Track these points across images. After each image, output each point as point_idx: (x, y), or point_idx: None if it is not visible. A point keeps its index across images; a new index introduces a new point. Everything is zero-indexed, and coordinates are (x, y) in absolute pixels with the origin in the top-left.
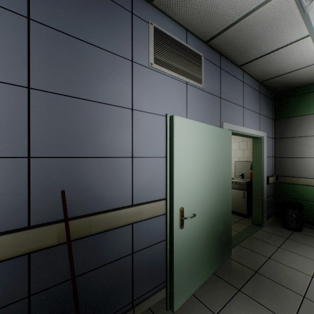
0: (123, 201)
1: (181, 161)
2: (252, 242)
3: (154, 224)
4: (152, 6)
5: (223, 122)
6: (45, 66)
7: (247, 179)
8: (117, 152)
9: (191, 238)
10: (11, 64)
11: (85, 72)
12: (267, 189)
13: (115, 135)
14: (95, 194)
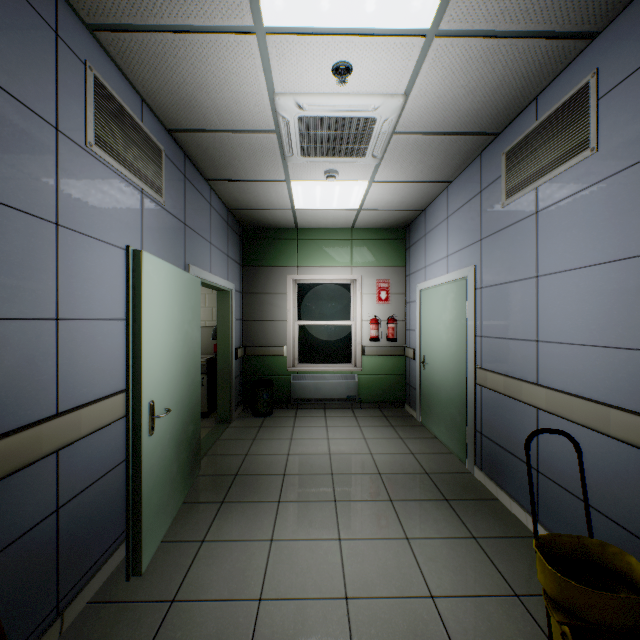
0: (42, 408)
1: (150, 326)
2: (223, 445)
3: (95, 446)
4: (92, 35)
5: (190, 264)
6: None
7: (206, 356)
8: (29, 309)
9: (161, 450)
10: None
11: None
12: (236, 367)
13: (26, 274)
14: None
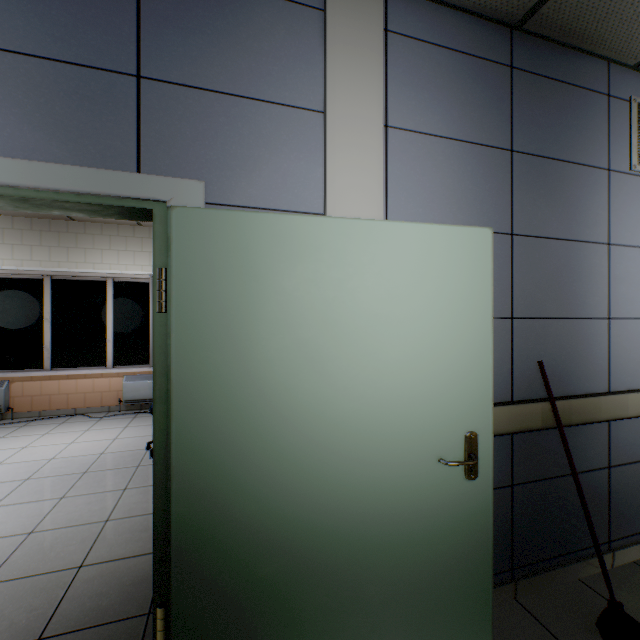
0: (598, 385)
1: None
2: None
3: (636, 429)
4: (634, 70)
5: None
6: (523, 205)
7: None
8: (590, 311)
9: None
10: (498, 209)
11: (557, 202)
12: None
13: (588, 286)
14: (568, 370)
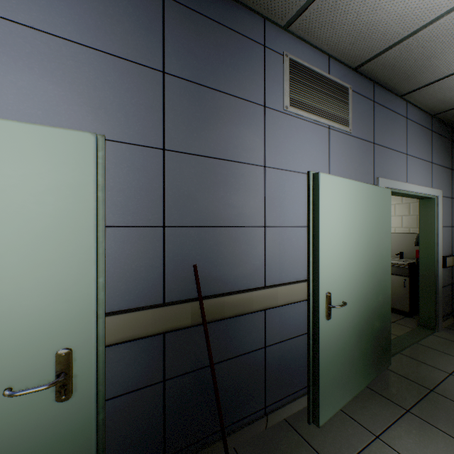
0: (255, 281)
1: (327, 232)
2: (421, 351)
3: (290, 313)
4: (287, 32)
5: (378, 177)
6: (178, 124)
7: (408, 260)
8: (248, 221)
9: (338, 334)
10: (149, 124)
11: (215, 126)
12: (443, 275)
13: (246, 200)
14: (226, 271)
